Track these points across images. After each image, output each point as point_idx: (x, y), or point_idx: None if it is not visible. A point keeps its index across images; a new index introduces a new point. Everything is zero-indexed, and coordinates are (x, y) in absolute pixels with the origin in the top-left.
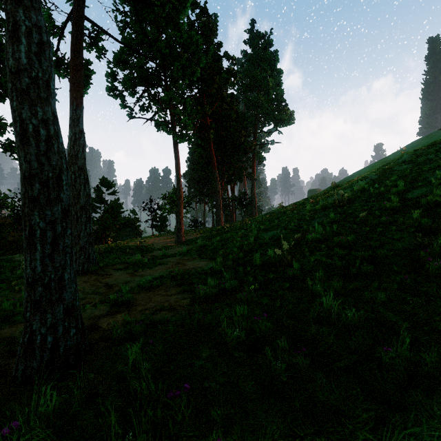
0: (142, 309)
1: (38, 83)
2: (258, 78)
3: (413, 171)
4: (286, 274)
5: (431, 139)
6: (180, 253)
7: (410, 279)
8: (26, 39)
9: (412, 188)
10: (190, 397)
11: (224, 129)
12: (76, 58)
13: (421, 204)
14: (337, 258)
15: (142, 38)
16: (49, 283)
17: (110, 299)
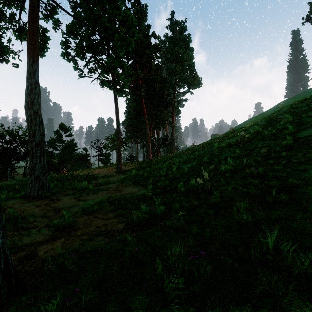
0: (81, 234)
1: None
2: (176, 53)
3: (294, 118)
4: (209, 200)
5: (296, 99)
6: (119, 181)
7: None
8: None
9: (300, 130)
10: None
11: (152, 89)
12: (32, 23)
13: None
14: (252, 187)
15: (89, 15)
16: None
17: (53, 224)
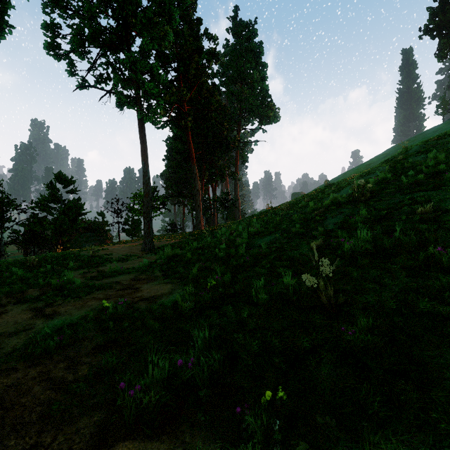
0: None
1: None
2: (241, 69)
3: (445, 158)
4: (342, 339)
5: (413, 142)
6: (138, 269)
7: None
8: None
9: None
10: None
11: (204, 120)
12: None
13: None
14: None
15: None
16: None
17: None
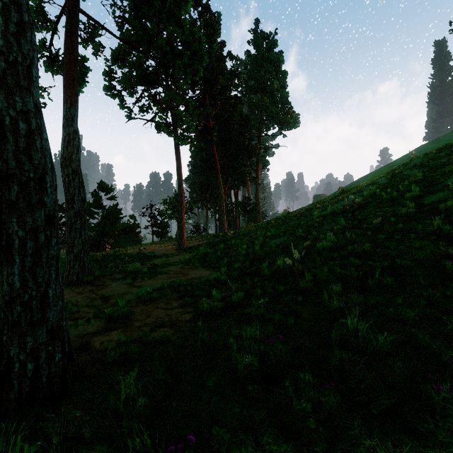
0: (141, 324)
1: (17, 68)
2: (262, 79)
3: (426, 175)
4: (298, 286)
5: (438, 143)
6: (182, 262)
7: (439, 293)
8: (3, 17)
9: (427, 193)
10: (196, 452)
11: (227, 131)
12: (70, 53)
13: (439, 210)
14: (353, 269)
15: (141, 35)
16: (29, 301)
17: (105, 313)
